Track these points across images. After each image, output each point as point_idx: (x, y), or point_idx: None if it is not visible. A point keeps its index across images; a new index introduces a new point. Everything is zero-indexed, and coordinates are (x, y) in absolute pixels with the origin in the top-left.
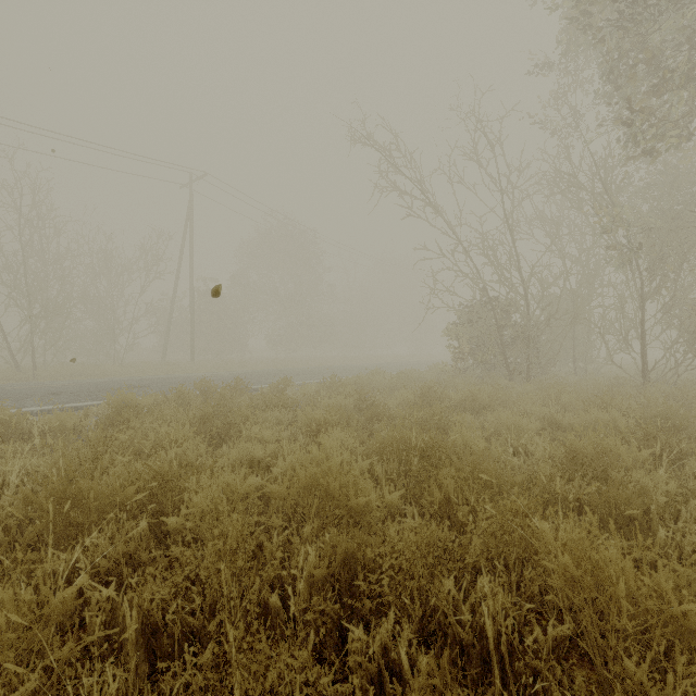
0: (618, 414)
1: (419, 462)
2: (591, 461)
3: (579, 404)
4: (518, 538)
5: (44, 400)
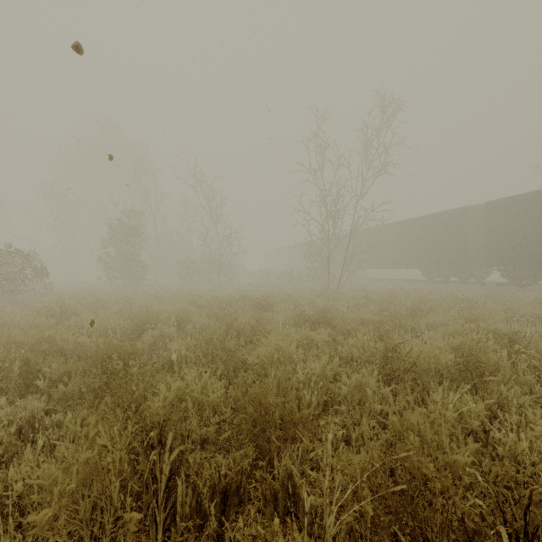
0: None
1: None
2: None
3: None
4: None
5: None
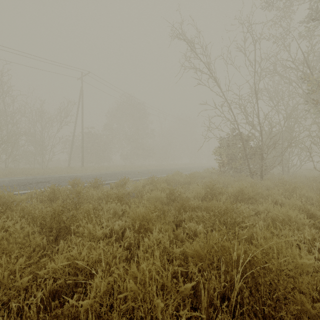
0: None
1: (239, 277)
2: None
3: (311, 196)
4: None
5: None
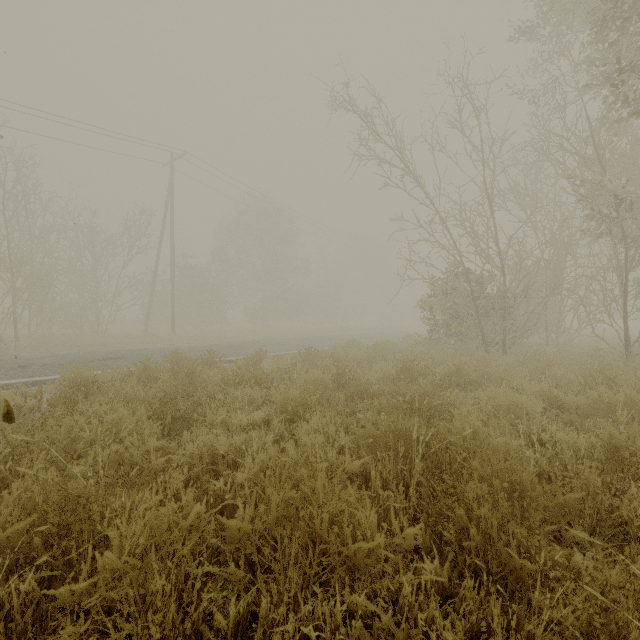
0: (635, 394)
1: (421, 460)
2: (639, 461)
3: (572, 378)
4: (634, 636)
5: (8, 374)
